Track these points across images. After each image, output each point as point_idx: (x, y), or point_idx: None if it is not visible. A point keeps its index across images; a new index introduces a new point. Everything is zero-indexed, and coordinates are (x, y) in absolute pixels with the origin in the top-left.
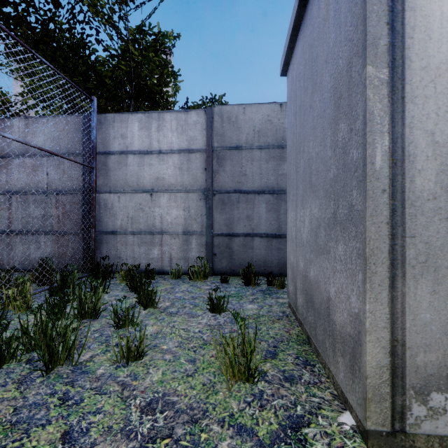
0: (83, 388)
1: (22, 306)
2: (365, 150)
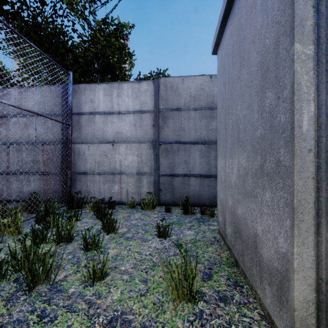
0: (57, 306)
1: (14, 232)
2: (293, 115)
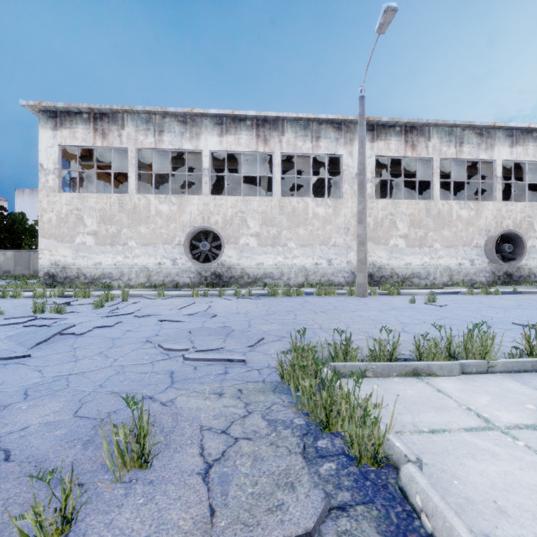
0: None
1: None
2: None
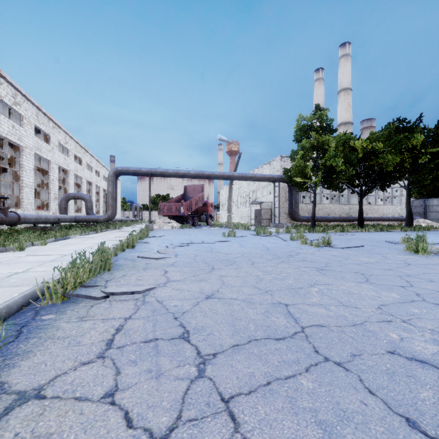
0: None
1: None
2: None
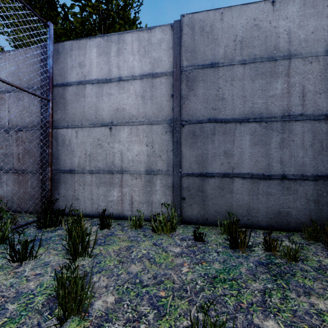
0: None
1: None
2: None
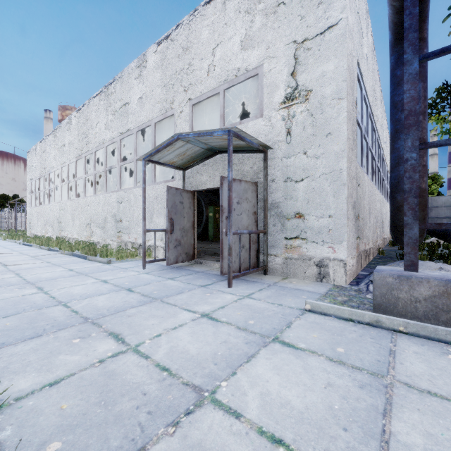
0: None
1: None
2: None
